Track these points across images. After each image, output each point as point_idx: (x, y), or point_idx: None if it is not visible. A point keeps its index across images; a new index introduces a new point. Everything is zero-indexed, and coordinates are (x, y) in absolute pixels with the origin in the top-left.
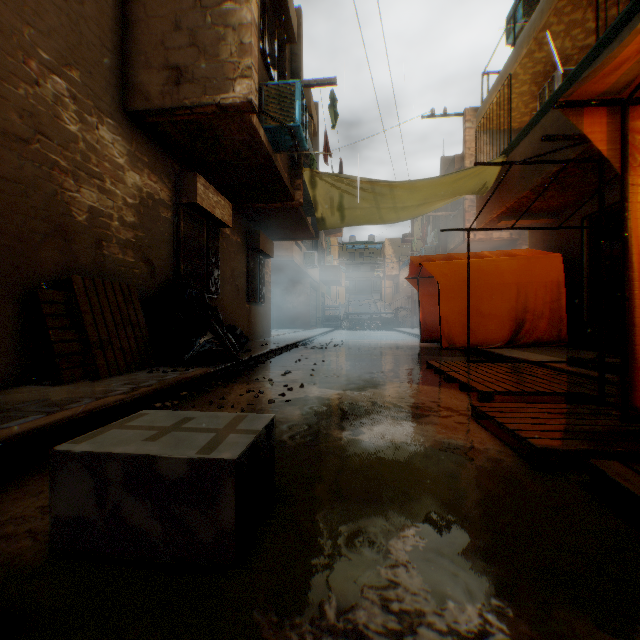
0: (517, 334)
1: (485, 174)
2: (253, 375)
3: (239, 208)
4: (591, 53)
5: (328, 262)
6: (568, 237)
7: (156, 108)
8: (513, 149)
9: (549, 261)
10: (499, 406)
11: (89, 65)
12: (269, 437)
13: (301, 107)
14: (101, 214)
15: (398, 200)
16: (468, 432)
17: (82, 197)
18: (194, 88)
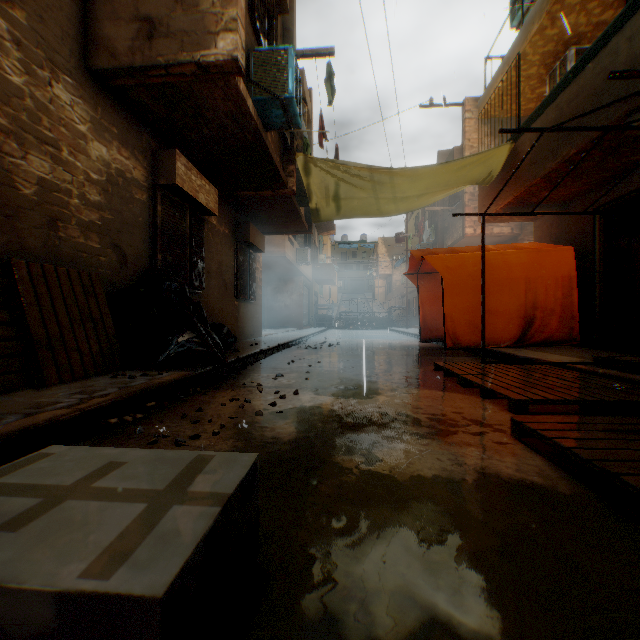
0: (526, 332)
1: (491, 162)
2: (240, 379)
3: (227, 196)
4: (620, 17)
5: (321, 260)
6: (579, 229)
7: (125, 67)
8: (522, 134)
9: (560, 254)
10: (548, 421)
11: (39, 7)
12: (248, 496)
13: (295, 77)
14: (56, 188)
15: (398, 189)
16: (516, 457)
17: (29, 165)
18: (169, 43)
